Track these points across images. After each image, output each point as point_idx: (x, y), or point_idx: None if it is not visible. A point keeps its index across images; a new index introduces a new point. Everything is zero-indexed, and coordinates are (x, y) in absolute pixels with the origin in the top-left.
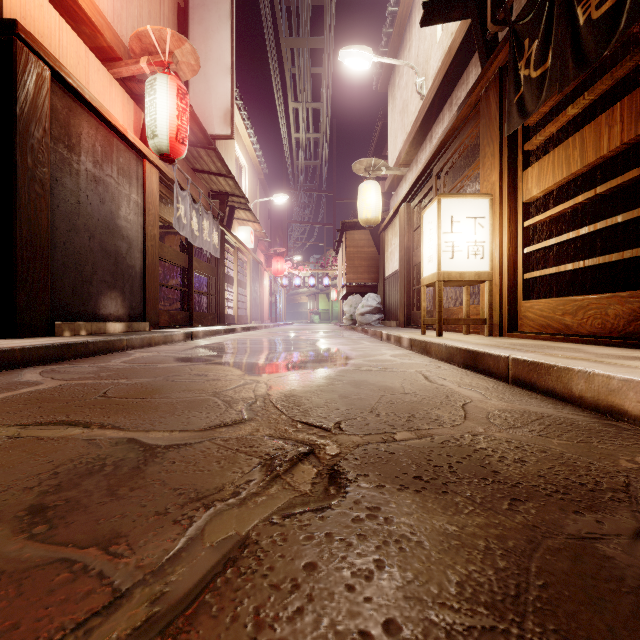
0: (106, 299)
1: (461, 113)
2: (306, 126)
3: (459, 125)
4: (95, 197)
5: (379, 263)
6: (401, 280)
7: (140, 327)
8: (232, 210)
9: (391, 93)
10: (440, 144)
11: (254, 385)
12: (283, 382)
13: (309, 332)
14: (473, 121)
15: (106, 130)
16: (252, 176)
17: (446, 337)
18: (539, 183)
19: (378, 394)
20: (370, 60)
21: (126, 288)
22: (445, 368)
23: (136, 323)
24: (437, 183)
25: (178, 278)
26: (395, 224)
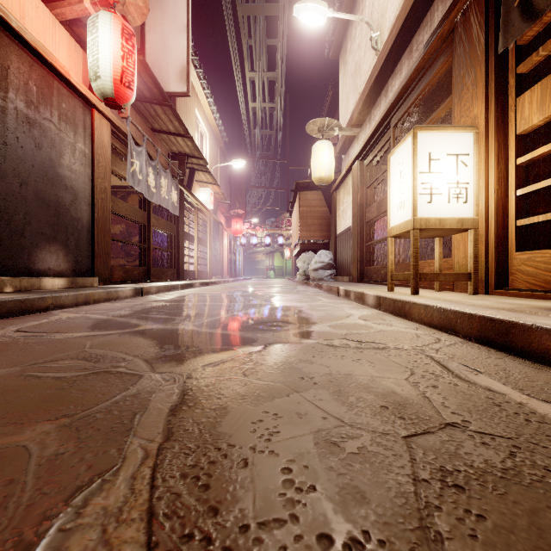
0: (43, 252)
1: (429, 48)
2: (262, 97)
3: (425, 65)
4: (28, 140)
5: (331, 222)
6: (354, 236)
7: (86, 282)
8: (192, 172)
9: (343, 59)
10: (401, 90)
11: (155, 391)
12: (211, 381)
13: (264, 287)
14: (443, 56)
15: (43, 70)
16: (213, 143)
17: (423, 295)
18: (543, 107)
19: (396, 430)
20: (325, 15)
21: (70, 241)
22: (450, 342)
23: (81, 278)
24: (395, 134)
25: (140, 235)
26: (347, 183)
